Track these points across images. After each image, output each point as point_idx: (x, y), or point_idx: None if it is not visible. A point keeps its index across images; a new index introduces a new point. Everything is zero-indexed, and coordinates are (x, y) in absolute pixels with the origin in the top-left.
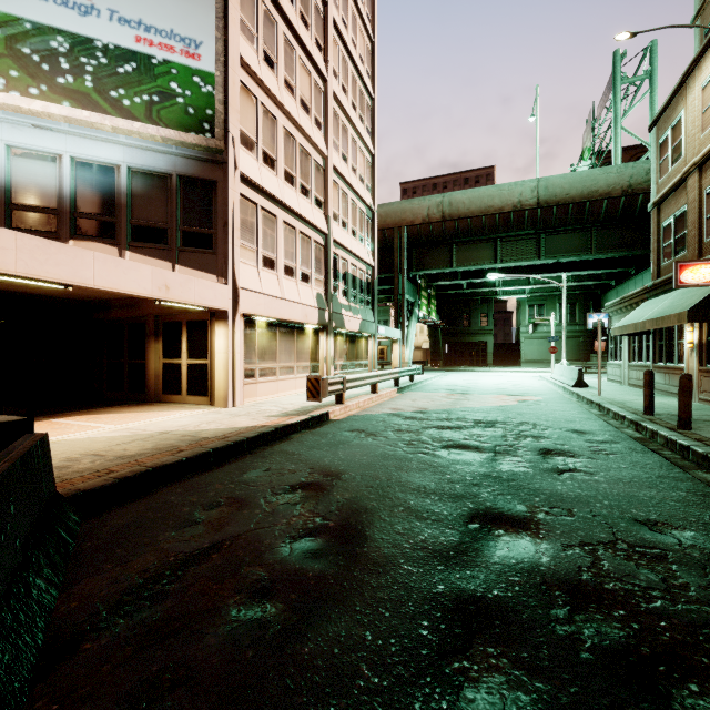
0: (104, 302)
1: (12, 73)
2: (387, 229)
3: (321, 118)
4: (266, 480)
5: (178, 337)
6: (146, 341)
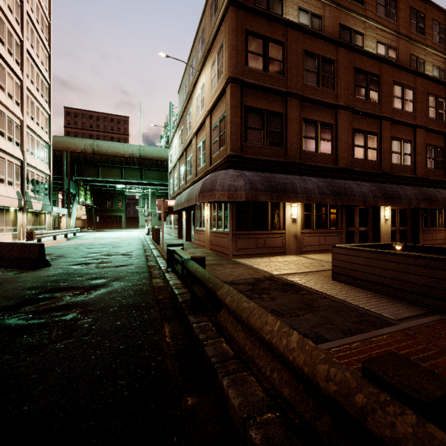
0: None
1: None
2: (58, 150)
3: (19, 100)
4: None
5: None
6: None
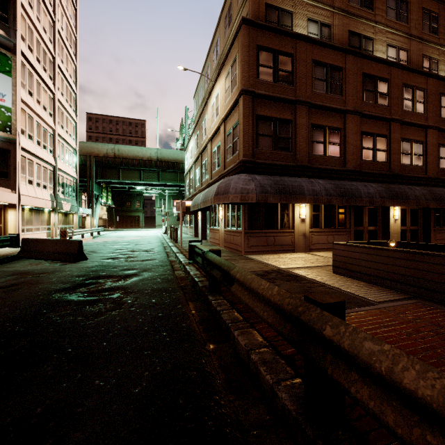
0: None
1: None
2: (83, 155)
3: (52, 111)
4: None
5: None
6: None
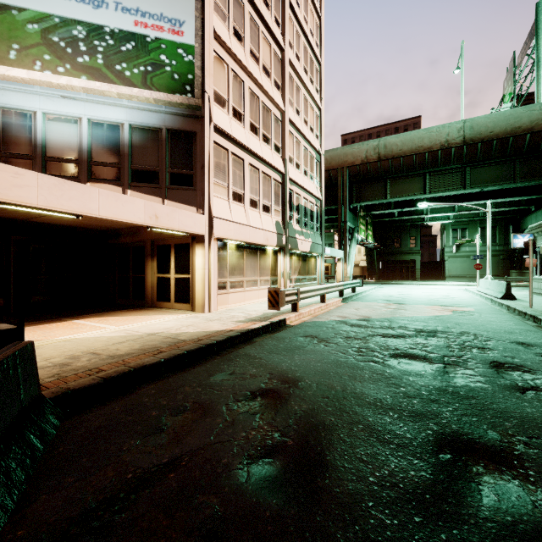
0: (116, 231)
1: (46, 57)
2: (332, 169)
3: (279, 80)
4: (230, 385)
5: (168, 257)
6: (145, 260)
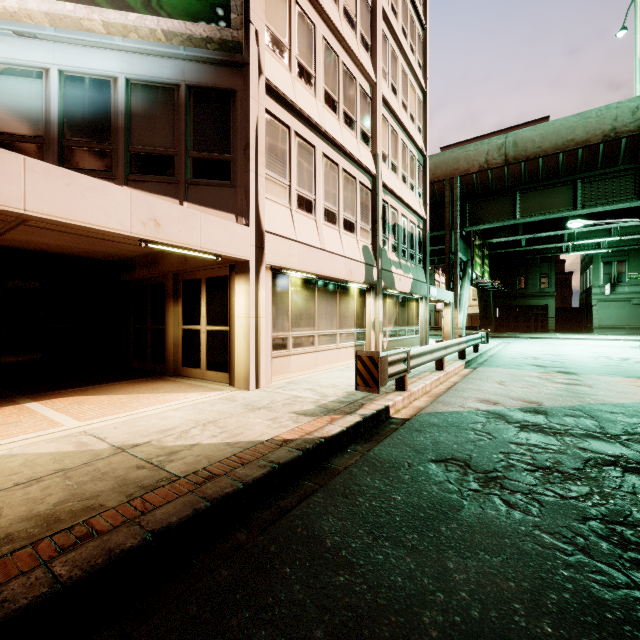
0: (129, 261)
1: None
2: (437, 182)
3: (367, 37)
4: None
5: (196, 298)
6: (166, 303)
